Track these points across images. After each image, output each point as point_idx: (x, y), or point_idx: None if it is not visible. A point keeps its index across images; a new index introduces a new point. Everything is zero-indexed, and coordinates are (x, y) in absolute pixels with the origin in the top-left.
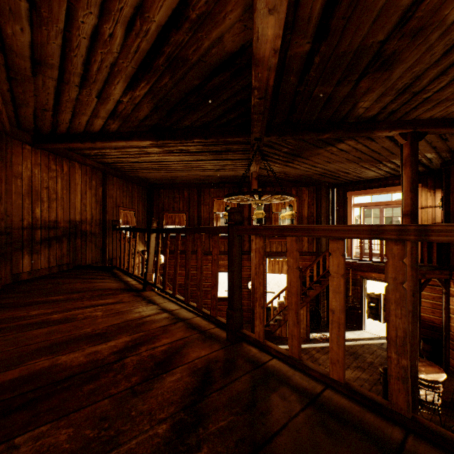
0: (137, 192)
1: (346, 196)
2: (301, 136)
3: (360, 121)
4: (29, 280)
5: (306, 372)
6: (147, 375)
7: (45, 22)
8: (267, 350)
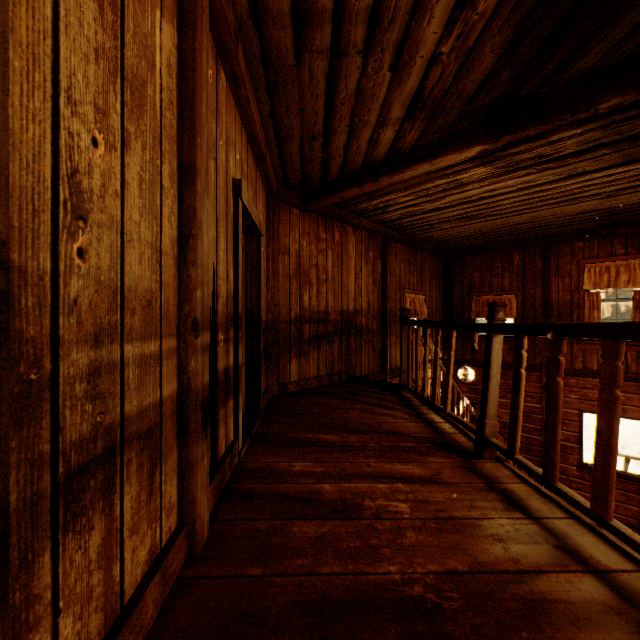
0: (428, 265)
1: None
2: None
3: None
4: (296, 394)
5: None
6: None
7: None
8: None
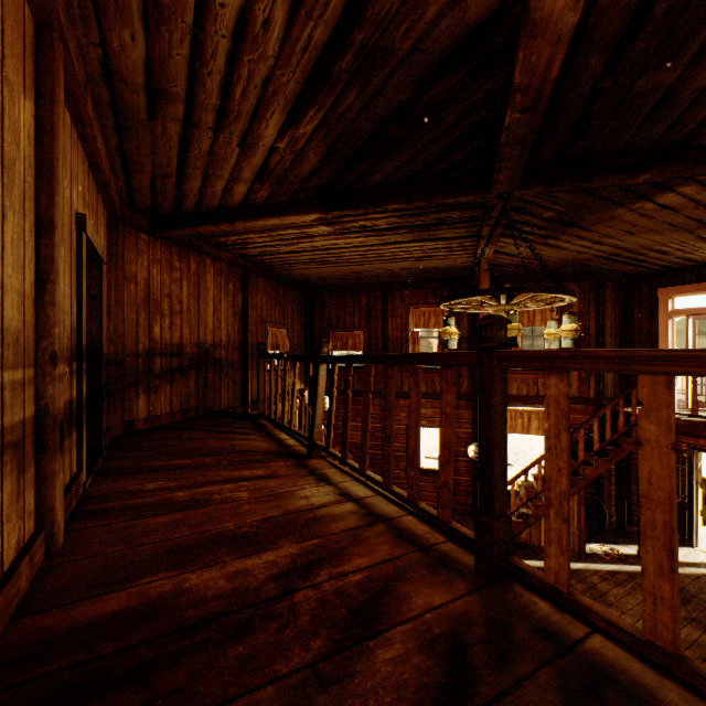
0: (290, 300)
1: (656, 296)
2: (590, 183)
3: None
4: (145, 431)
5: (705, 692)
6: (339, 638)
7: (166, 16)
8: (581, 613)
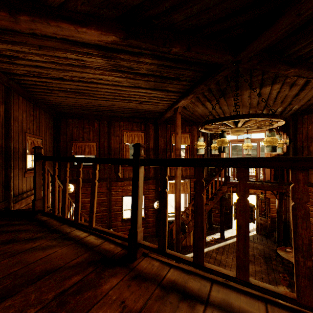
0: (44, 119)
1: None
2: (273, 67)
3: None
4: None
5: None
6: None
7: None
8: None
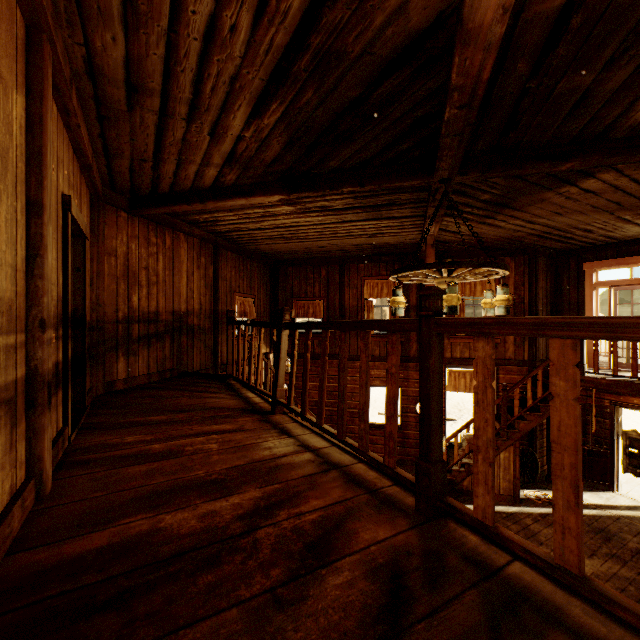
0: (257, 272)
1: (582, 269)
2: (521, 170)
3: (634, 135)
4: (125, 391)
5: (603, 606)
6: (295, 568)
7: (144, 21)
8: (504, 544)
